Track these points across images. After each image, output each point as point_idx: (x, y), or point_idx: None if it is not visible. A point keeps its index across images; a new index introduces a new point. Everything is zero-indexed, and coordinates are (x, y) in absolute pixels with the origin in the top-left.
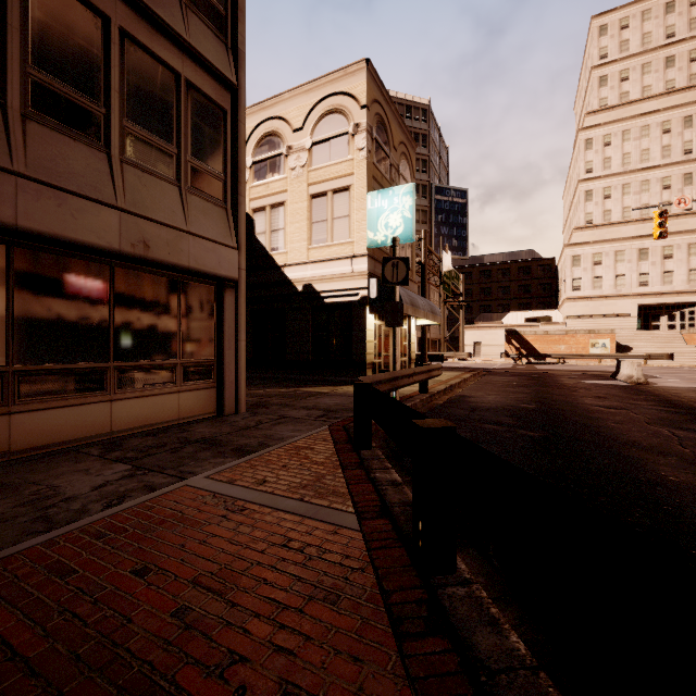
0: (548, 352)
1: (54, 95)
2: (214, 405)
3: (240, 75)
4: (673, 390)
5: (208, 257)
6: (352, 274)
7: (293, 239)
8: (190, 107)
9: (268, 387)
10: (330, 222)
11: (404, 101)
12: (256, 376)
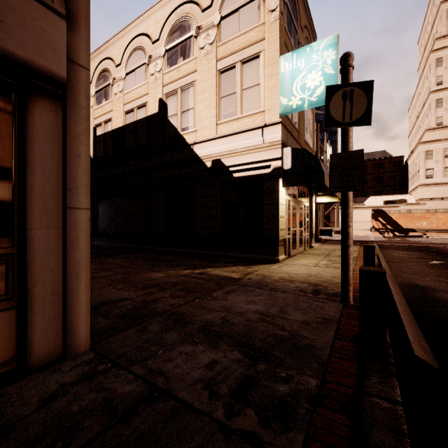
0: (411, 227)
1: None
2: (10, 345)
3: None
4: None
5: None
6: (263, 145)
7: (202, 117)
8: None
9: (172, 267)
10: (238, 94)
11: None
12: (168, 250)
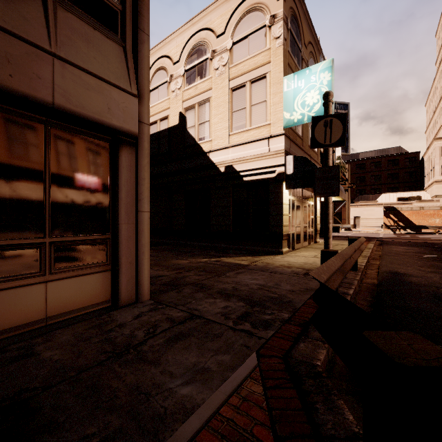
0: (423, 224)
1: None
2: (108, 292)
3: None
4: None
5: (89, 97)
6: (269, 153)
7: (216, 129)
8: None
9: (192, 256)
10: (248, 109)
11: None
12: (187, 244)
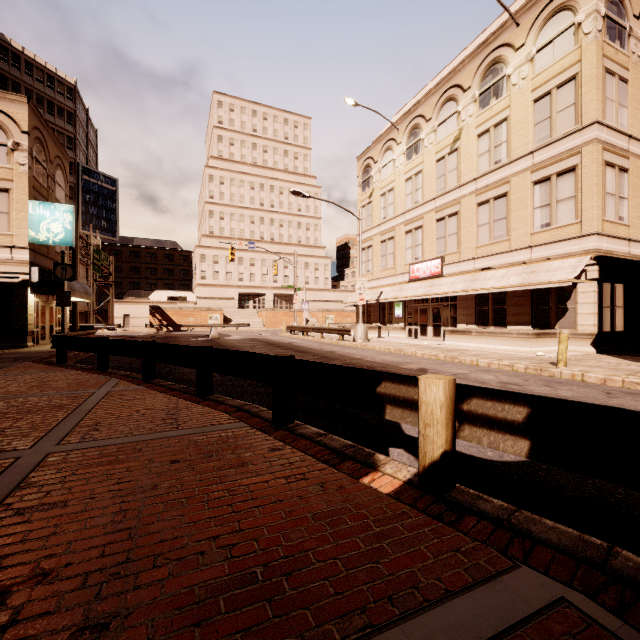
0: (183, 323)
1: None
2: None
3: None
4: (227, 340)
5: None
6: (13, 261)
7: None
8: None
9: None
10: None
11: (44, 68)
12: None
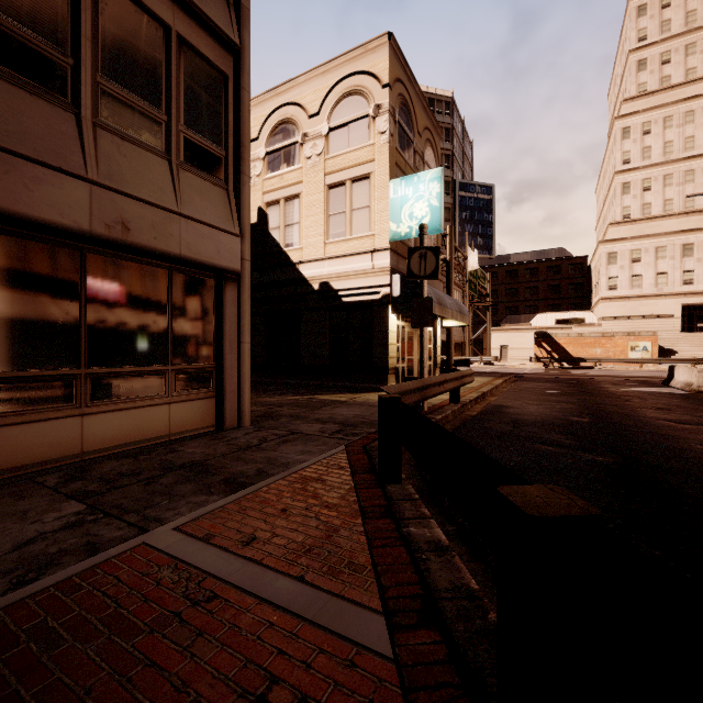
0: (582, 356)
1: (4, 35)
2: (213, 417)
3: (244, 35)
4: None
5: (204, 244)
6: (373, 270)
7: (308, 234)
8: (183, 67)
9: (280, 394)
10: (348, 214)
11: (426, 94)
12: (269, 382)
